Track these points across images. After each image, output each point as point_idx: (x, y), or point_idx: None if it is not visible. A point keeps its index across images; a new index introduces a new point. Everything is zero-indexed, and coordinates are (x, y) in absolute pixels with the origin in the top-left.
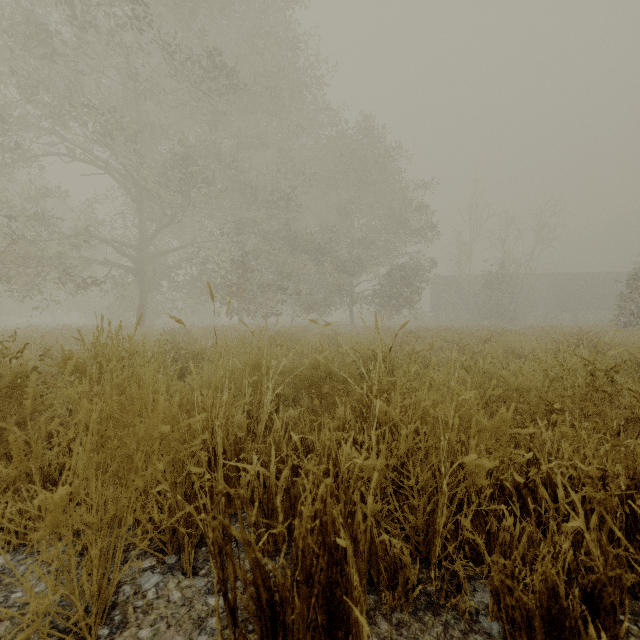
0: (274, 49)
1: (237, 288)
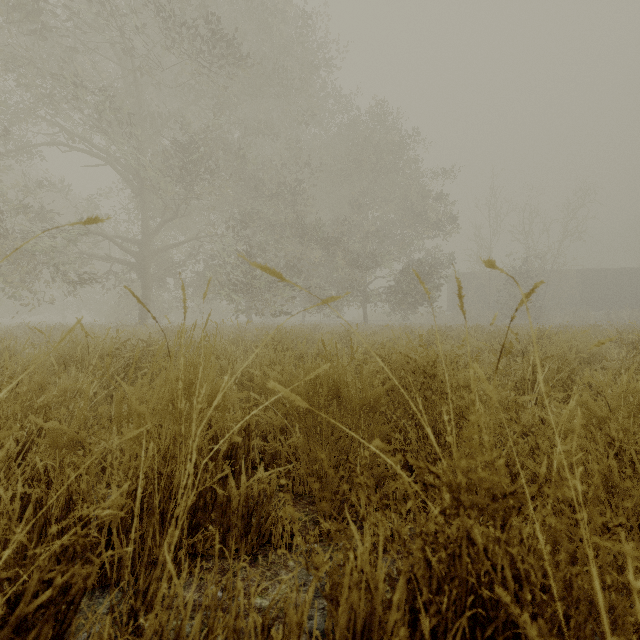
0: (282, 27)
1: (243, 284)
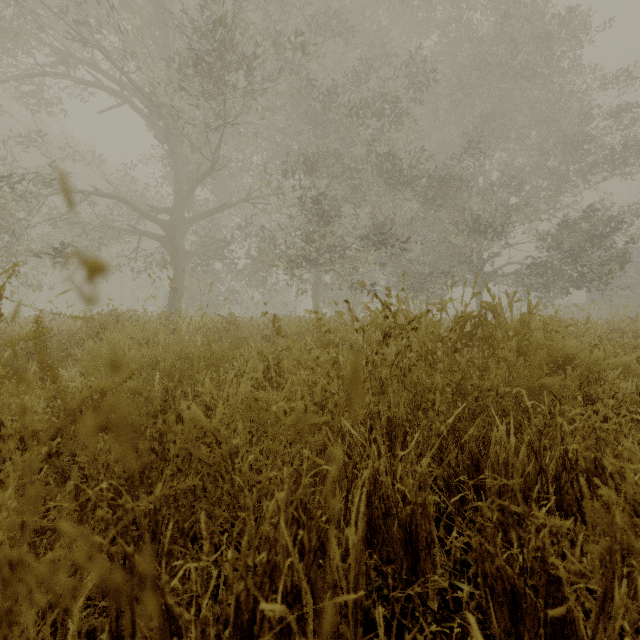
0: None
1: (303, 258)
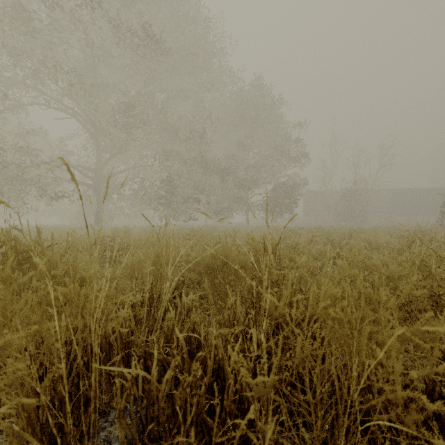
0: (192, 28)
1: (165, 199)
